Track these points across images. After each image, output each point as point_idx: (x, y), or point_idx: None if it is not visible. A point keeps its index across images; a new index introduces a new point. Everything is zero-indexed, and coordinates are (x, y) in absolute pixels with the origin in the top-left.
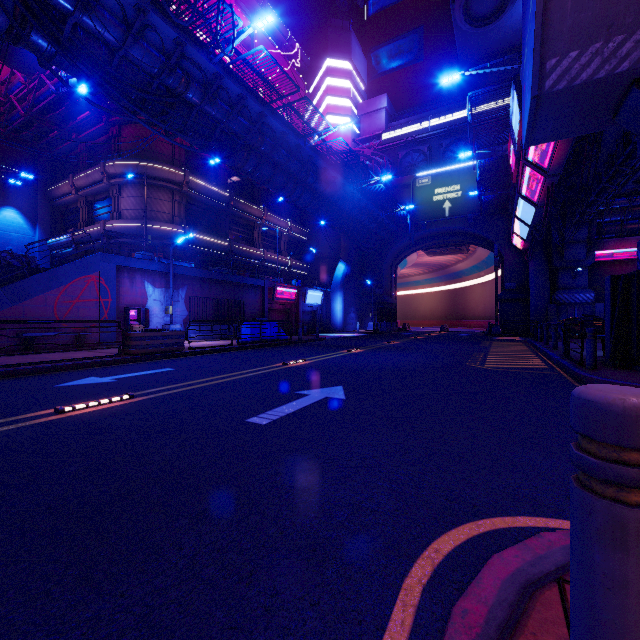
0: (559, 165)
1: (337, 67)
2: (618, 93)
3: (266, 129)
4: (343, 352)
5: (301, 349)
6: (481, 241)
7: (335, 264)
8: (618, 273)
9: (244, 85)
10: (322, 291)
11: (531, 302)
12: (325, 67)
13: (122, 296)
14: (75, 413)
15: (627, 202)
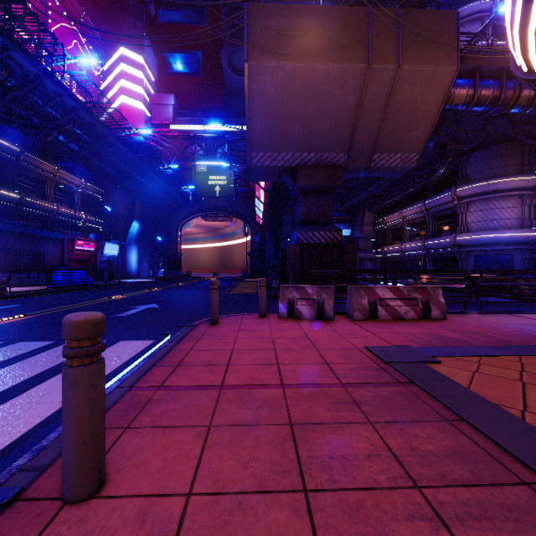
0: (269, 188)
1: (131, 57)
2: (280, 172)
3: (77, 117)
4: (146, 290)
5: (112, 290)
6: (239, 216)
7: (129, 222)
8: None
9: (62, 86)
10: (119, 244)
11: (266, 257)
12: (120, 53)
13: None
14: (1, 323)
15: None
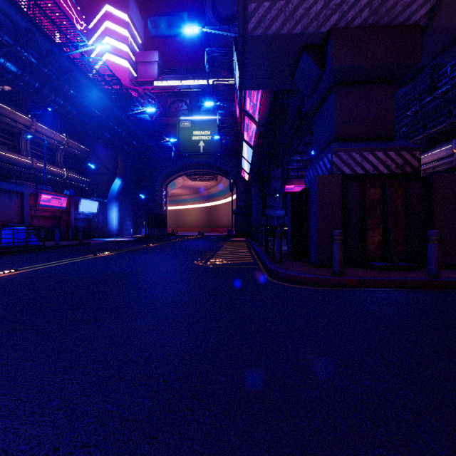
0: (264, 117)
1: (116, 15)
2: (295, 55)
3: (3, 18)
4: (88, 256)
5: (42, 255)
6: (224, 173)
7: (114, 180)
8: None
9: None
10: (98, 201)
11: (252, 215)
12: (104, 11)
13: None
14: None
15: (300, 158)
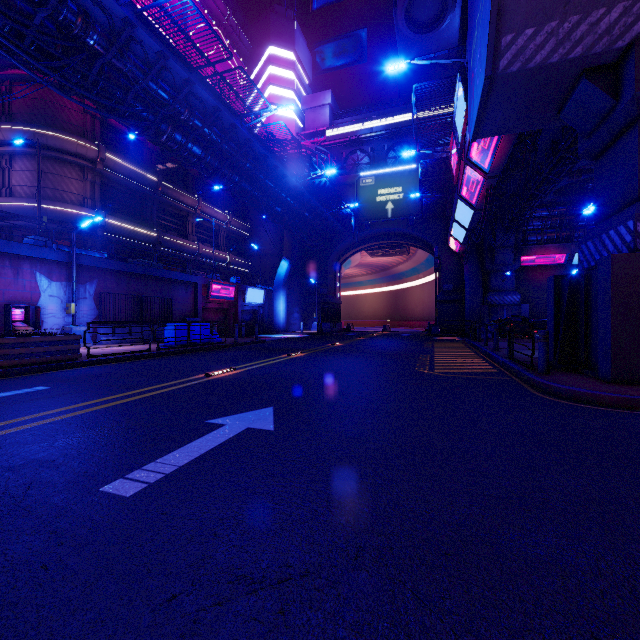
0: (499, 166)
1: (280, 56)
2: (567, 84)
3: (195, 101)
4: (282, 357)
5: (235, 354)
6: (421, 243)
7: (278, 262)
8: (539, 277)
9: (164, 41)
10: (264, 289)
11: (466, 303)
12: (268, 54)
13: (1, 290)
14: None
15: (547, 212)
